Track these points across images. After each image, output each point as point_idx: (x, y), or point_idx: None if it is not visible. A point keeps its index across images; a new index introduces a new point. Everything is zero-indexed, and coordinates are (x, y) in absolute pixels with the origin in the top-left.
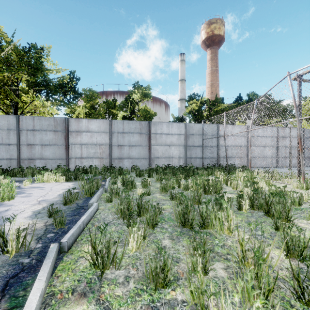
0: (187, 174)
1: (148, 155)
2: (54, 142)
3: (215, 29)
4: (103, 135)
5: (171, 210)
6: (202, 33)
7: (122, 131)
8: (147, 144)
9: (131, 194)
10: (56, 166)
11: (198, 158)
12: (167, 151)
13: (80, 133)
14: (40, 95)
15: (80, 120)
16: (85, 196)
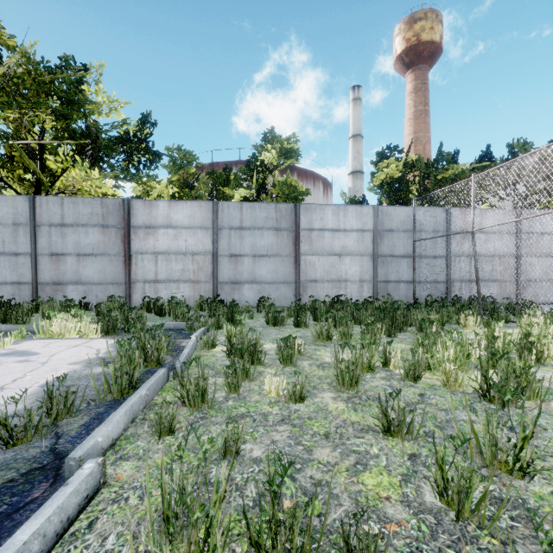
0: (391, 322)
1: (295, 275)
2: (103, 248)
3: (423, 32)
4: (201, 234)
5: (411, 518)
6: (397, 42)
7: (239, 226)
8: (291, 252)
9: (247, 391)
10: (106, 298)
11: (404, 283)
12: (334, 268)
13: (154, 230)
14: (85, 161)
15: (154, 204)
16: (104, 397)
